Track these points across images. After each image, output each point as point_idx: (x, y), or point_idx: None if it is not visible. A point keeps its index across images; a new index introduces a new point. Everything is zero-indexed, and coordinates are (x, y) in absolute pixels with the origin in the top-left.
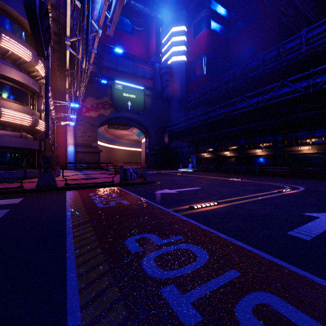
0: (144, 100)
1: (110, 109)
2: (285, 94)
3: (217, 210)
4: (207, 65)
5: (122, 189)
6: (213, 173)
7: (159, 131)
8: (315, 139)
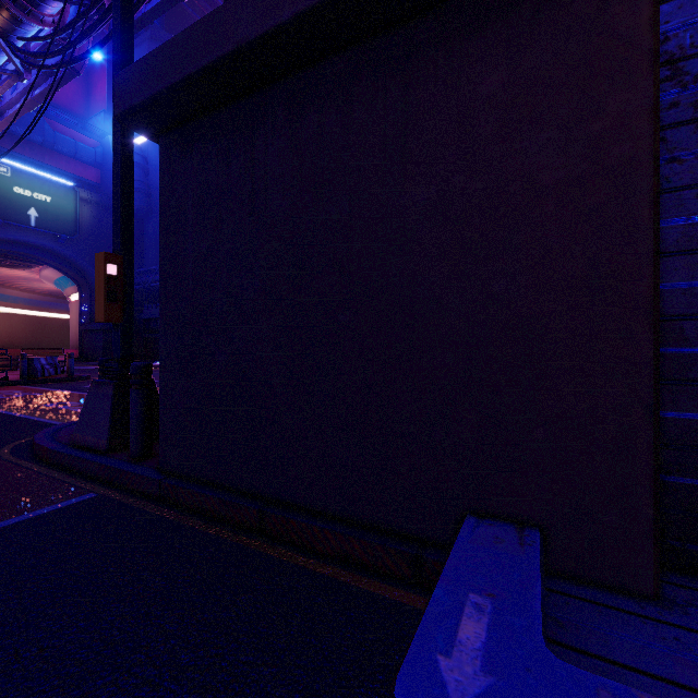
0: (77, 210)
1: None
2: None
3: None
4: None
5: (28, 387)
6: None
7: None
8: None
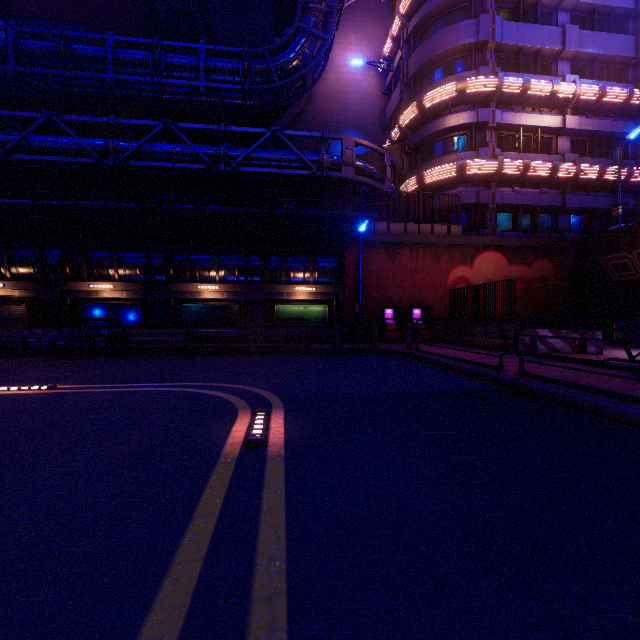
0: None
1: None
2: (173, 156)
3: None
4: None
5: None
6: None
7: None
8: (225, 273)
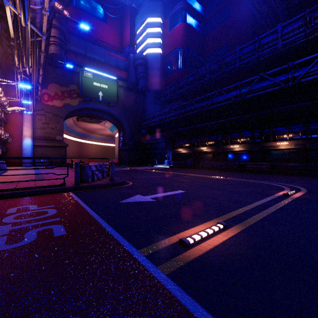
0: (118, 91)
1: (78, 98)
2: (264, 88)
3: (233, 246)
4: (183, 59)
5: (74, 196)
6: (191, 170)
7: (134, 125)
8: (292, 135)
